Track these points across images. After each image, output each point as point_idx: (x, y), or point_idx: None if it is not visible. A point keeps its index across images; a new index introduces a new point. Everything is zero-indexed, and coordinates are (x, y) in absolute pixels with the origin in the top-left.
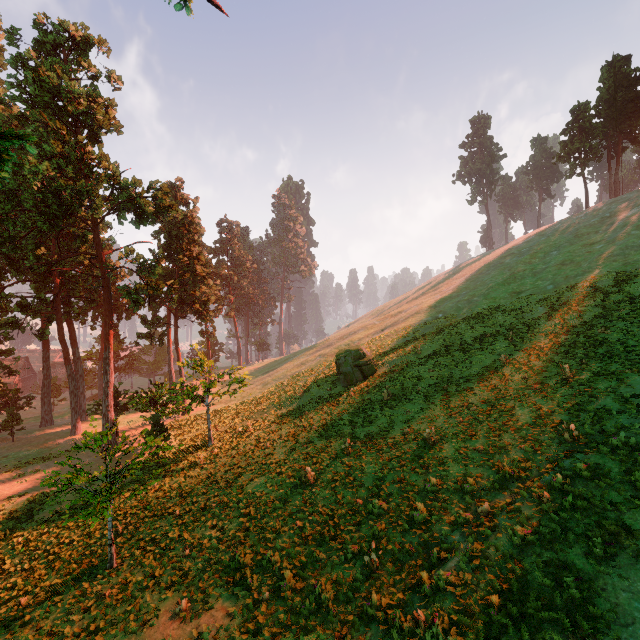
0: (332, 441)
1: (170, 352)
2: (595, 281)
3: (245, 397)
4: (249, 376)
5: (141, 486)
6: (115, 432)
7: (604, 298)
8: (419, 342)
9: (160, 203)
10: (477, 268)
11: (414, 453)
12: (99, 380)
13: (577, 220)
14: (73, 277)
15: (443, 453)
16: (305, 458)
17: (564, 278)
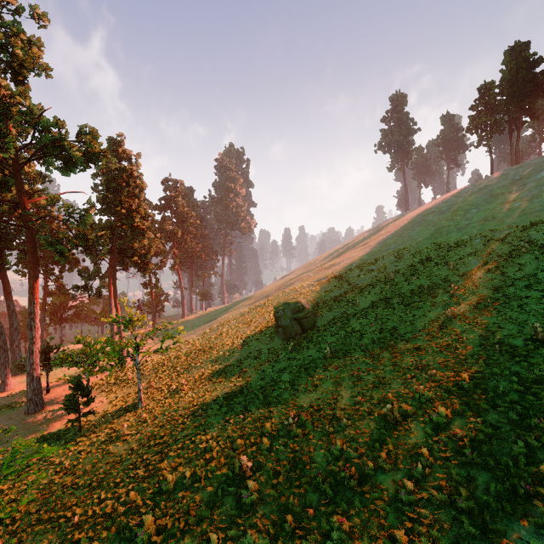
0: (272, 410)
1: (111, 304)
2: (525, 235)
3: (185, 348)
4: (184, 331)
5: (50, 466)
6: (46, 388)
7: (542, 251)
8: (356, 294)
9: (88, 148)
10: (401, 225)
11: (373, 435)
12: (41, 331)
13: (488, 183)
14: (5, 228)
15: (411, 438)
16: (241, 436)
17: (490, 232)
